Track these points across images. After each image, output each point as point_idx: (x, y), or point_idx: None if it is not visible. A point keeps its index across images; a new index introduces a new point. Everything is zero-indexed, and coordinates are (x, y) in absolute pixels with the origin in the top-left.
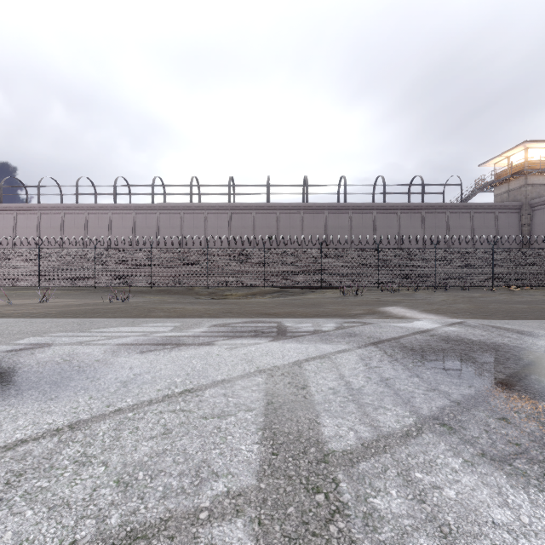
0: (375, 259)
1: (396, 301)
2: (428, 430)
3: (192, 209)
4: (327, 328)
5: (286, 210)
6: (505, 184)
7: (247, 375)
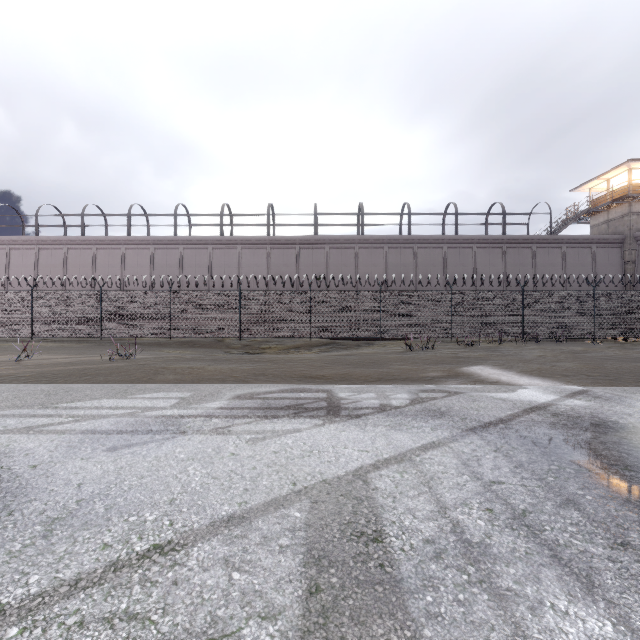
0: (448, 304)
1: (479, 357)
2: None
3: (222, 244)
4: (398, 401)
5: (337, 245)
6: (603, 213)
7: (275, 503)
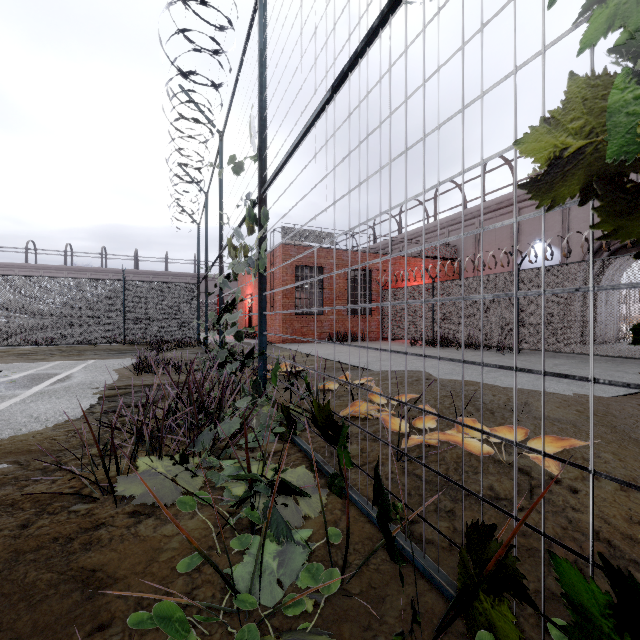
0: None
1: None
2: None
3: (27, 268)
4: None
5: (118, 274)
6: None
7: None
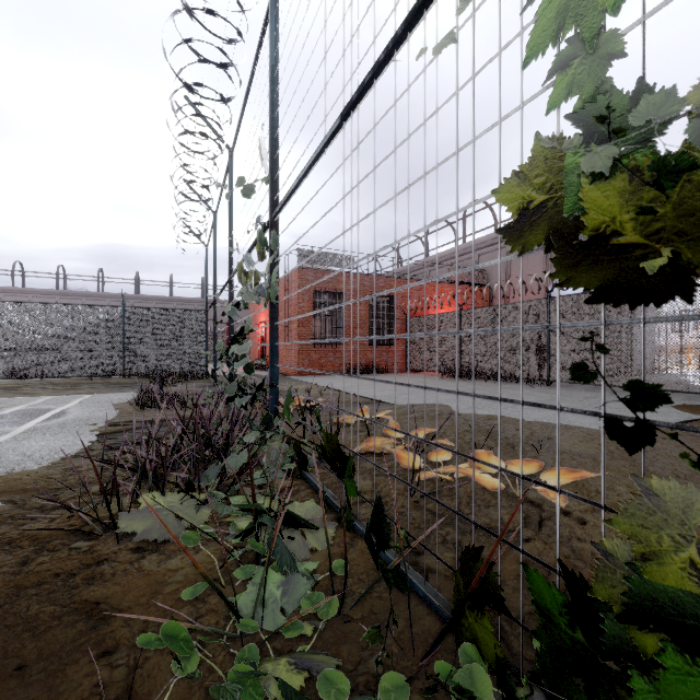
0: None
1: None
2: None
3: (14, 293)
4: None
5: (117, 299)
6: None
7: None
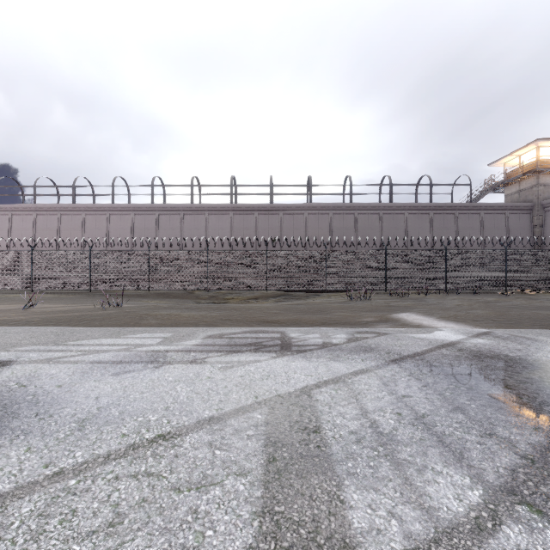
0: (383, 261)
1: (407, 306)
2: (508, 517)
3: (192, 210)
4: (337, 340)
5: (289, 211)
6: (516, 184)
7: (242, 409)
